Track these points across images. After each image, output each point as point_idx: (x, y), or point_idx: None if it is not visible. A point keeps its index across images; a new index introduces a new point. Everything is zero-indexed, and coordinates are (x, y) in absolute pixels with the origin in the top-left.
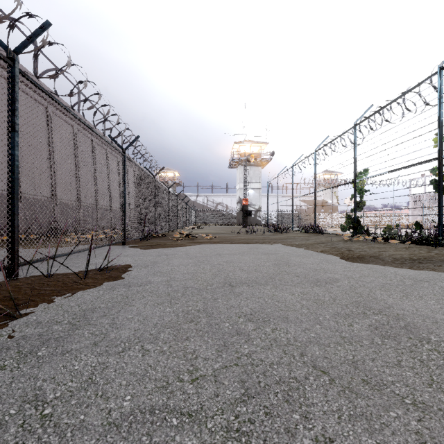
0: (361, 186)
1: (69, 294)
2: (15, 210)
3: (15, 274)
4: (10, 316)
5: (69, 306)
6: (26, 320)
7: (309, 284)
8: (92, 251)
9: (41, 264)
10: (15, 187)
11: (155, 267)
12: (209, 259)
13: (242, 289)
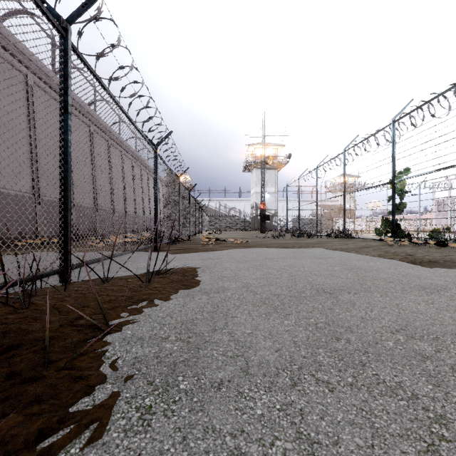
0: (400, 187)
1: (146, 302)
2: (68, 204)
3: (68, 278)
4: (103, 330)
5: (159, 317)
6: (120, 335)
7: (419, 292)
8: (126, 255)
9: (83, 268)
10: (68, 178)
11: (213, 271)
12: (265, 263)
13: (347, 297)
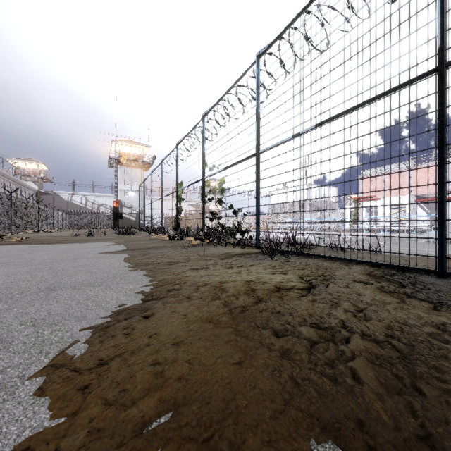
0: (181, 195)
1: None
2: None
3: None
4: None
5: None
6: None
7: None
8: None
9: None
10: None
11: None
12: None
13: None
